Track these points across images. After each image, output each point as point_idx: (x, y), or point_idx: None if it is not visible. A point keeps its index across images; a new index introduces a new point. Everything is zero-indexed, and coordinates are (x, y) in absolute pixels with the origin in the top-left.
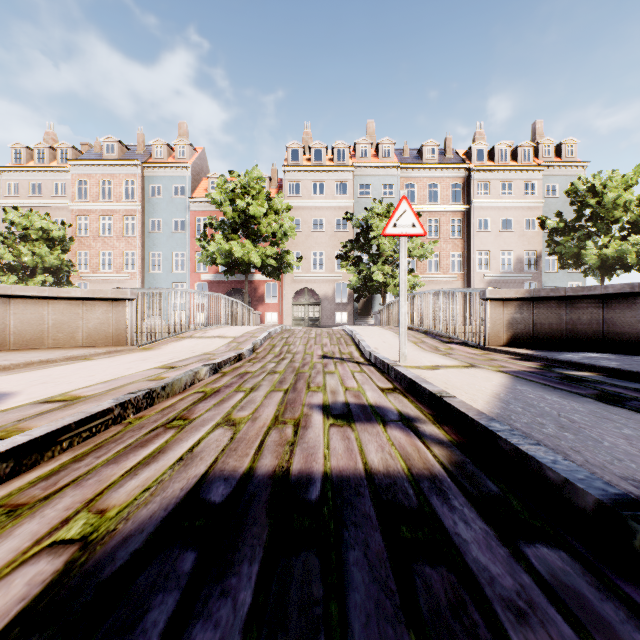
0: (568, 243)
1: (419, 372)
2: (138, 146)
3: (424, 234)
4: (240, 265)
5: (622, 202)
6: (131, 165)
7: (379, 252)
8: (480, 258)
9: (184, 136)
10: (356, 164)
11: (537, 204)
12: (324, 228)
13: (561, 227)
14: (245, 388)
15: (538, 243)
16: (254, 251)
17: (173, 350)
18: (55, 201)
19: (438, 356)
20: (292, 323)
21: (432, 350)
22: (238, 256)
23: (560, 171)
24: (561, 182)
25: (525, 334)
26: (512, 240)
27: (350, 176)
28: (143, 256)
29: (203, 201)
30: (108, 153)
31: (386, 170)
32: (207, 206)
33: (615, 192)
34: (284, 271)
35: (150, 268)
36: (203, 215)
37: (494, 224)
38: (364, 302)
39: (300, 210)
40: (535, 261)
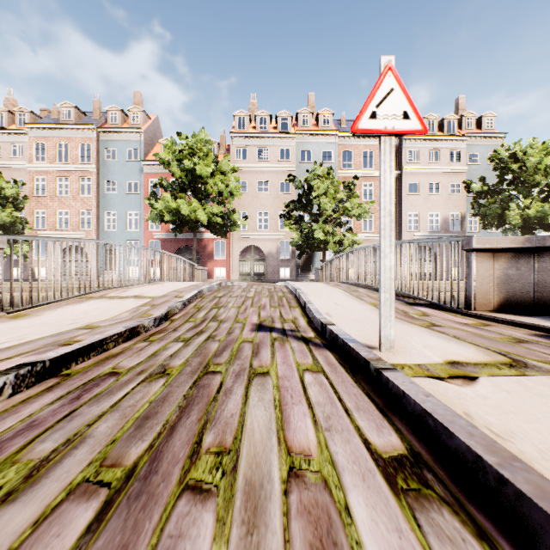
0: (492, 205)
1: (450, 396)
2: (94, 112)
3: (423, 131)
4: (188, 223)
5: (543, 167)
6: (87, 129)
7: (319, 212)
8: (409, 220)
9: (139, 104)
10: (298, 132)
11: (461, 170)
12: (269, 190)
13: (485, 190)
14: (18, 467)
15: (462, 206)
16: (201, 209)
17: (52, 318)
18: (13, 162)
19: (425, 331)
20: (239, 278)
21: (402, 317)
22: (185, 214)
23: (481, 141)
24: (482, 151)
25: (523, 295)
26: (439, 203)
27: (292, 143)
28: (98, 215)
29: (155, 164)
30: (65, 118)
31: (325, 138)
32: (159, 169)
33: (537, 157)
34: (230, 229)
35: (105, 226)
36: (155, 177)
37: (423, 188)
38: (305, 259)
39: (246, 173)
40: (459, 222)
